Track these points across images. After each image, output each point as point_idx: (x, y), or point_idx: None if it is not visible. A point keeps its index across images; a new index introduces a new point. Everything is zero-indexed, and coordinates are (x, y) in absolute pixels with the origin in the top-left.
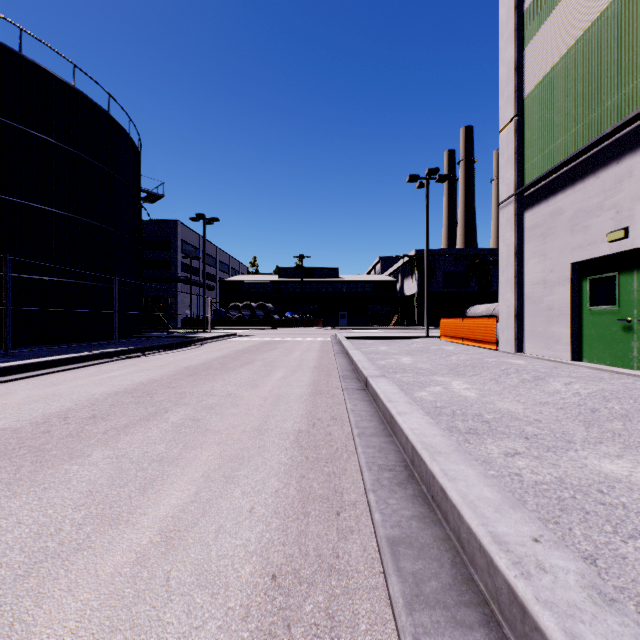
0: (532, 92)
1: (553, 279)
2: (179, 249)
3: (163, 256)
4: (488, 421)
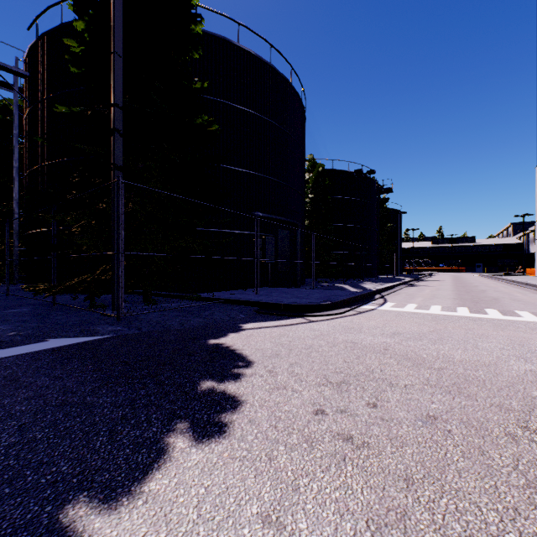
0: None
1: None
2: None
3: None
4: None
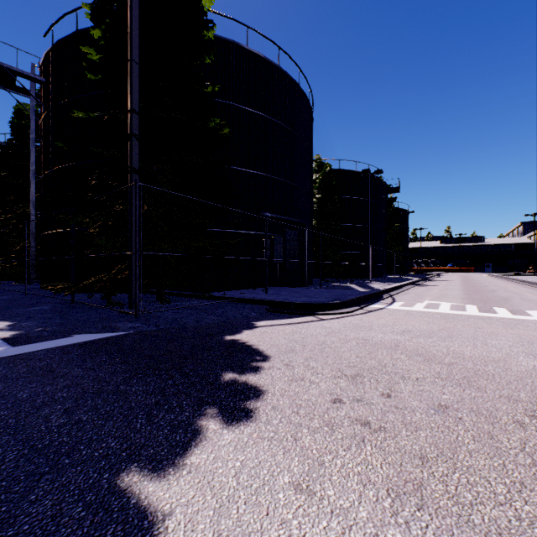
0: None
1: None
2: None
3: None
4: None
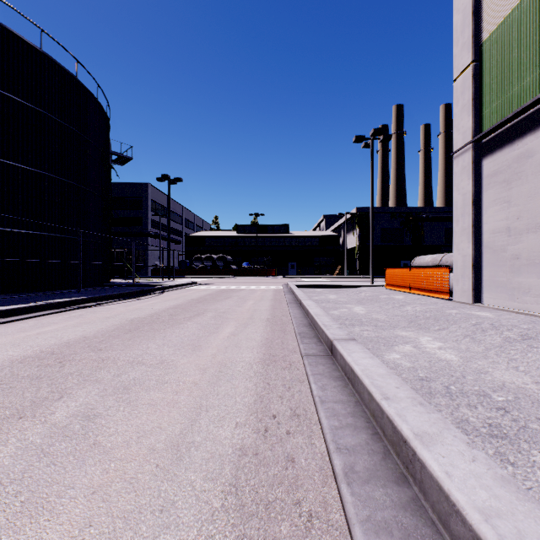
0: (492, 34)
1: (520, 226)
2: (149, 208)
3: (135, 214)
4: (505, 408)
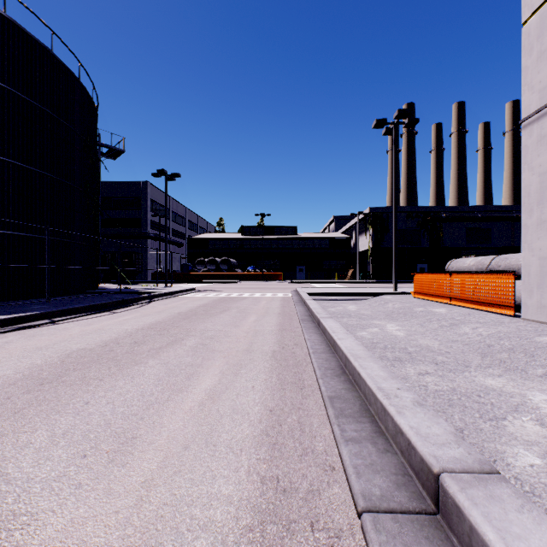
0: None
1: None
2: (149, 208)
3: (134, 215)
4: None
